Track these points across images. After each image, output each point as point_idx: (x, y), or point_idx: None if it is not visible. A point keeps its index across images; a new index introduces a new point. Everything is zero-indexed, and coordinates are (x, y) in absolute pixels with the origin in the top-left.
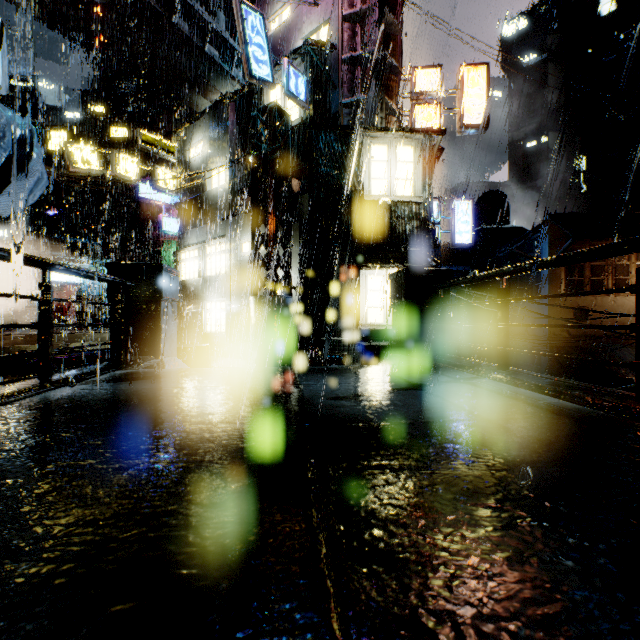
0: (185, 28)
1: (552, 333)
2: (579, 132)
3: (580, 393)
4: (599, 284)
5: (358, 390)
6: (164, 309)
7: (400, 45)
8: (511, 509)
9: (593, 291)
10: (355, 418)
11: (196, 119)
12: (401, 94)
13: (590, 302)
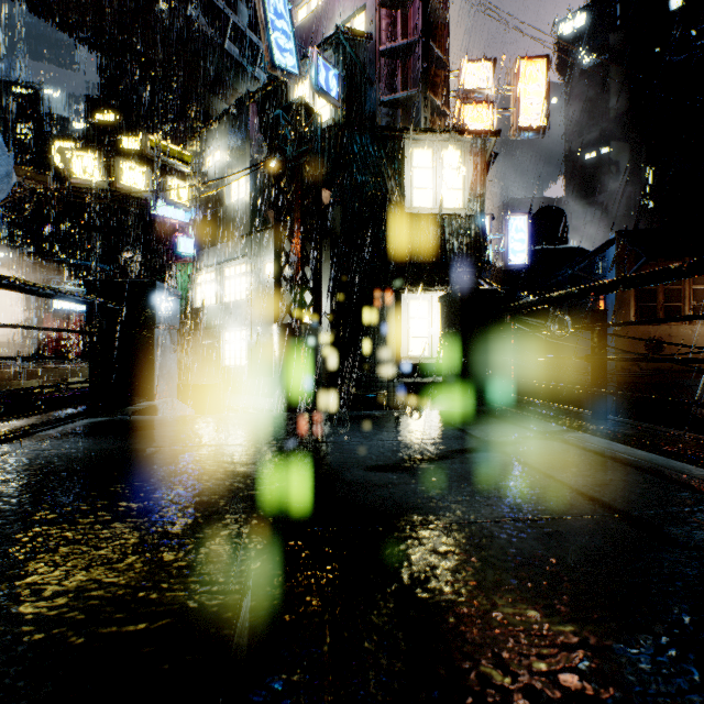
0: (202, 22)
1: (620, 367)
2: (645, 141)
3: None
4: (674, 311)
5: (408, 453)
6: (159, 338)
7: (447, 35)
8: None
9: None
10: (410, 512)
11: (213, 123)
12: (448, 91)
13: (664, 331)
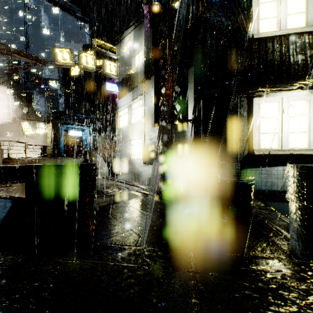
0: None
1: None
2: None
3: None
4: None
5: None
6: None
7: None
8: None
9: None
10: None
11: (126, 26)
12: None
13: None
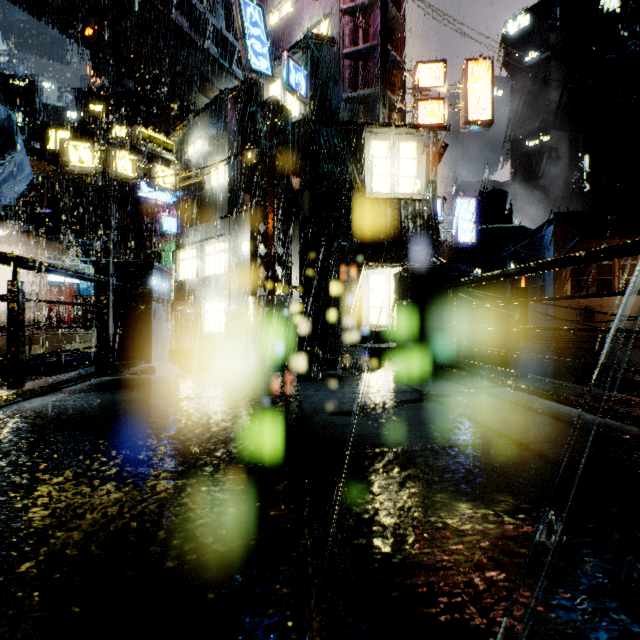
0: (184, 24)
1: (557, 334)
2: (582, 131)
3: (621, 408)
4: (605, 284)
5: (364, 402)
6: (155, 310)
7: (403, 39)
8: (597, 604)
9: (635, 291)
10: (363, 441)
11: (195, 116)
12: (404, 89)
13: (596, 302)
